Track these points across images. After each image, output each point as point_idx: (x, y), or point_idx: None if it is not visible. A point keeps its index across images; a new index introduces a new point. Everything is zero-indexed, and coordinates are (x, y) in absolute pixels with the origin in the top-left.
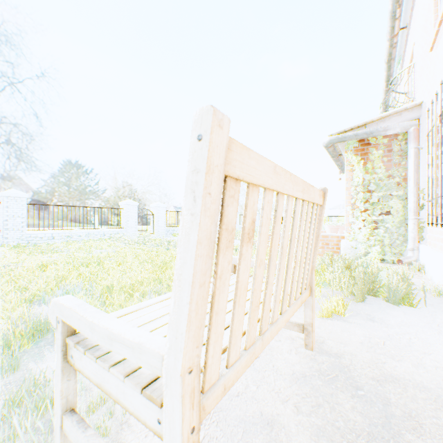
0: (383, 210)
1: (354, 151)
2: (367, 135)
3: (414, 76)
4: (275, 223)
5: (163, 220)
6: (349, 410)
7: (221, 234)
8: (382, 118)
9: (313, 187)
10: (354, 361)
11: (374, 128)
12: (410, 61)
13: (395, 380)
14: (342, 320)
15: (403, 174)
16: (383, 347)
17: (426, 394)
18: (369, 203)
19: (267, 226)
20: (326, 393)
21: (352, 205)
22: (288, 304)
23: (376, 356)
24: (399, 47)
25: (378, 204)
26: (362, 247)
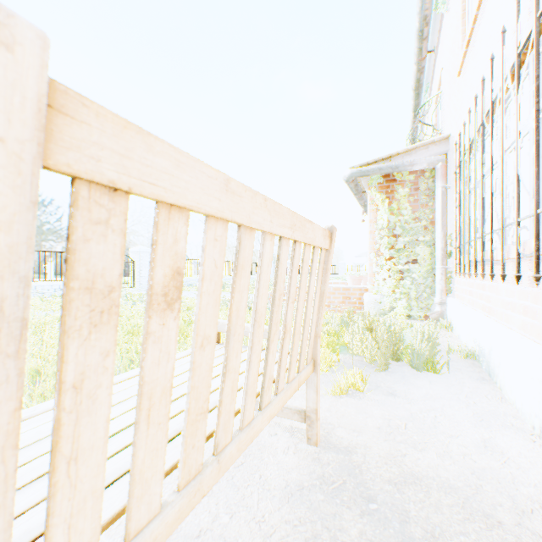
0: (410, 258)
1: (378, 188)
2: (392, 169)
3: (442, 106)
4: (238, 274)
5: (147, 269)
6: (355, 539)
7: (67, 299)
8: (408, 151)
9: (313, 224)
10: (368, 457)
11: (399, 162)
12: (438, 90)
13: (417, 480)
14: (359, 397)
15: (431, 217)
16: (404, 431)
17: (452, 497)
18: (394, 249)
19: (217, 280)
20: (327, 514)
21: (376, 251)
22: (275, 392)
23: (396, 447)
24: (427, 73)
25: (404, 251)
26: (387, 301)
